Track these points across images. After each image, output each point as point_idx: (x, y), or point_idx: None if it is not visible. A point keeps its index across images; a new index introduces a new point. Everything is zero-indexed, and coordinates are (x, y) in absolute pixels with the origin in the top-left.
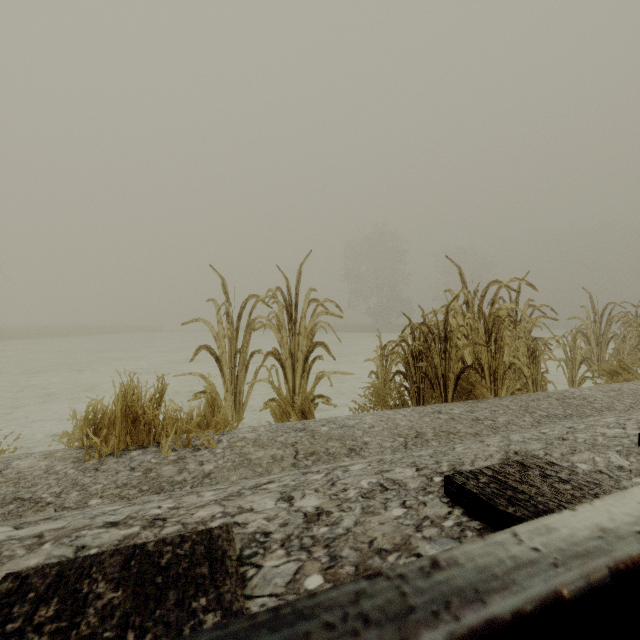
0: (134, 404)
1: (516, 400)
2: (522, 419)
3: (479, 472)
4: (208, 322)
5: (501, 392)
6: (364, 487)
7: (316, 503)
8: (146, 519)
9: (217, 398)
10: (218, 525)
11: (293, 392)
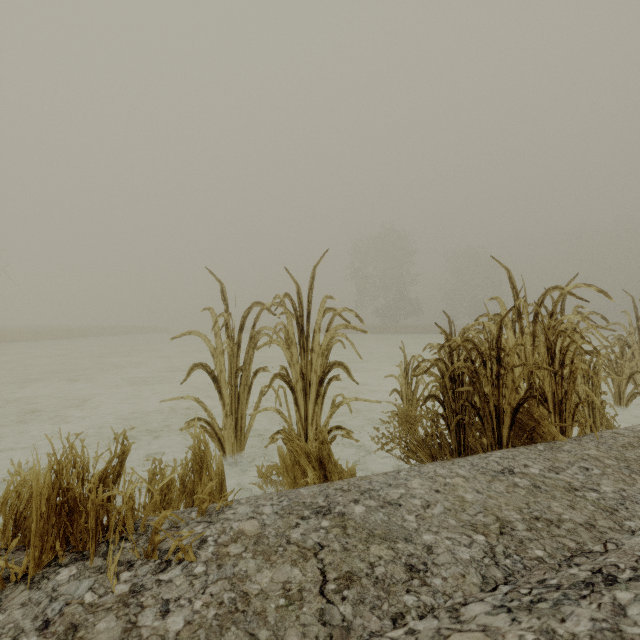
0: (71, 486)
1: (602, 446)
2: (637, 488)
3: None
4: (204, 335)
5: (571, 429)
6: None
7: None
8: None
9: (206, 452)
10: None
11: (305, 421)
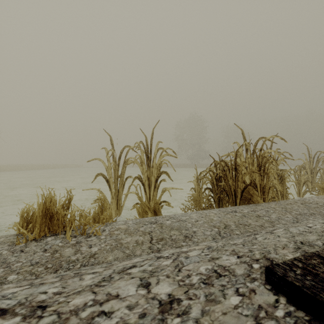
0: (51, 207)
1: (278, 204)
2: (286, 216)
3: (291, 264)
4: (102, 160)
5: (267, 199)
6: (202, 273)
7: (168, 290)
8: (30, 306)
9: (104, 203)
10: (87, 315)
11: (149, 199)
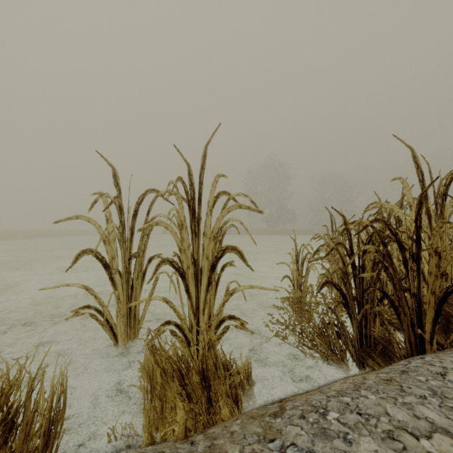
0: None
1: None
2: None
3: None
4: (94, 220)
5: None
6: None
7: None
8: None
9: None
10: None
11: (197, 309)
